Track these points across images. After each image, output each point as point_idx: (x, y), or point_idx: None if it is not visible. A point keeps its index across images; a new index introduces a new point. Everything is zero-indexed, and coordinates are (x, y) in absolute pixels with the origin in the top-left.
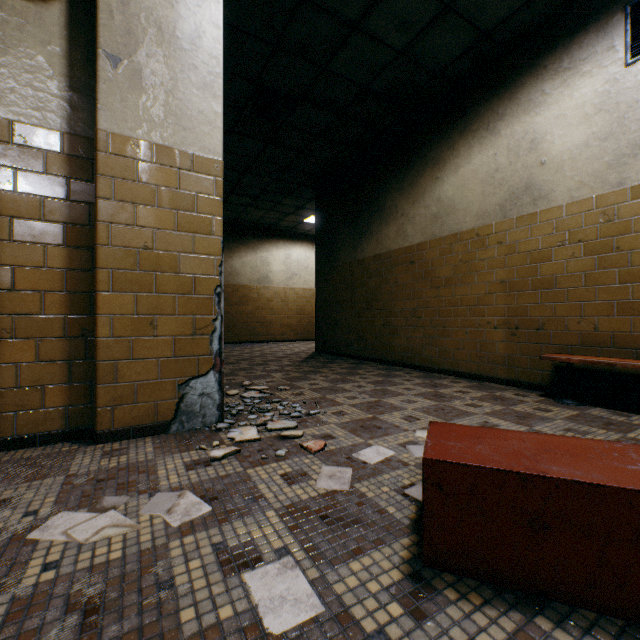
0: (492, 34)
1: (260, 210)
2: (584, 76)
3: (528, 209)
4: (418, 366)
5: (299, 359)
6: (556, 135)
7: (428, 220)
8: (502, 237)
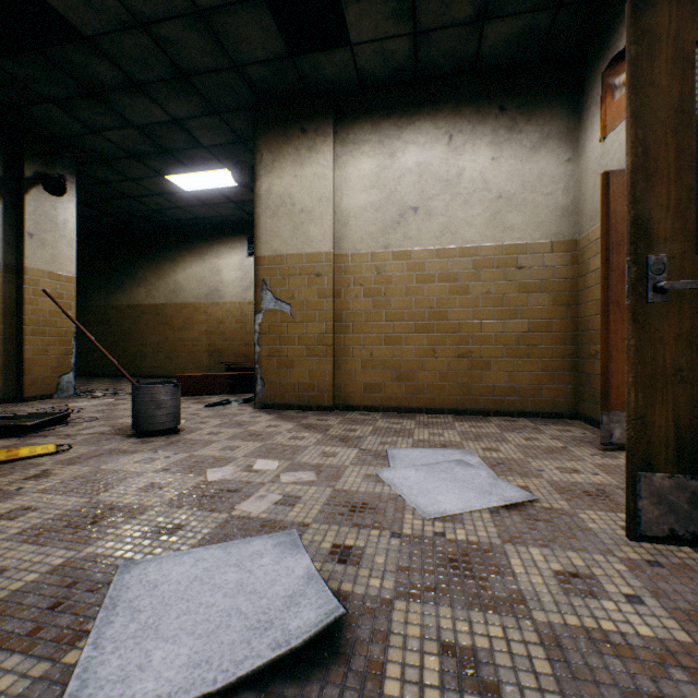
0: (202, 219)
1: None
2: (236, 253)
3: (217, 300)
4: (162, 376)
5: None
6: (227, 272)
7: (169, 292)
8: (207, 310)
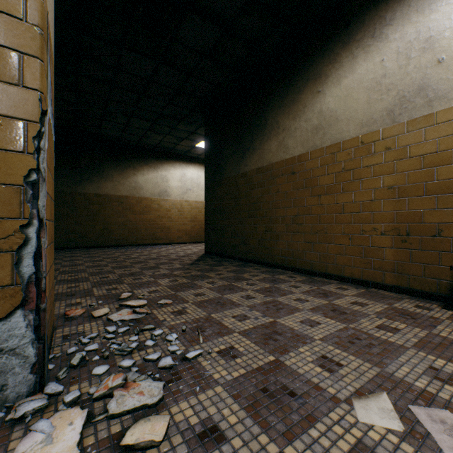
0: None
1: (159, 134)
2: None
3: (422, 111)
4: (299, 269)
5: (189, 261)
6: None
7: (309, 132)
8: (390, 142)
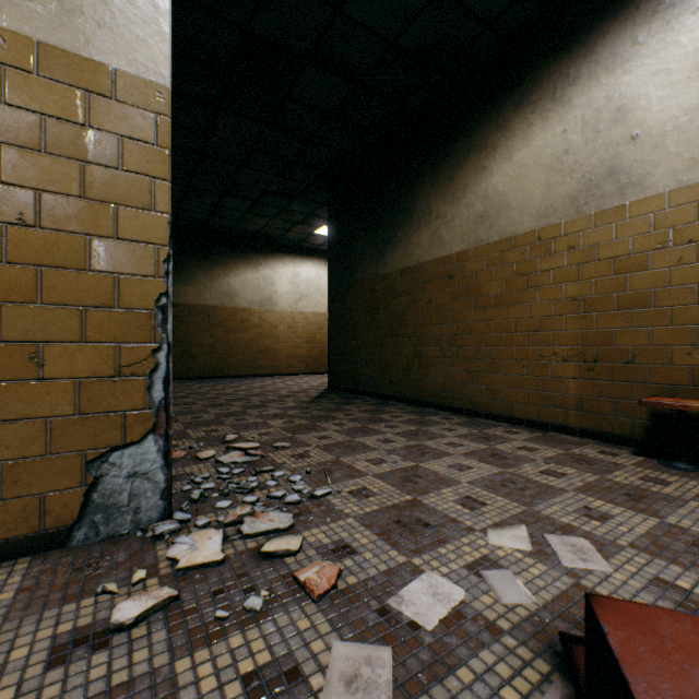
0: None
1: (262, 217)
2: (698, 13)
3: (612, 201)
4: (458, 409)
5: (307, 399)
6: (654, 98)
7: (471, 222)
8: (574, 240)
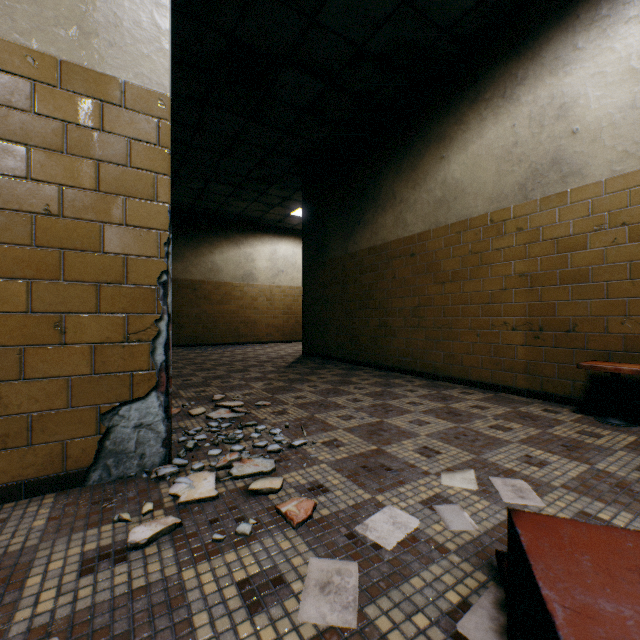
0: None
1: (243, 201)
2: (630, 23)
3: (555, 188)
4: (419, 372)
5: (284, 364)
6: (592, 97)
7: (431, 206)
8: (522, 222)
